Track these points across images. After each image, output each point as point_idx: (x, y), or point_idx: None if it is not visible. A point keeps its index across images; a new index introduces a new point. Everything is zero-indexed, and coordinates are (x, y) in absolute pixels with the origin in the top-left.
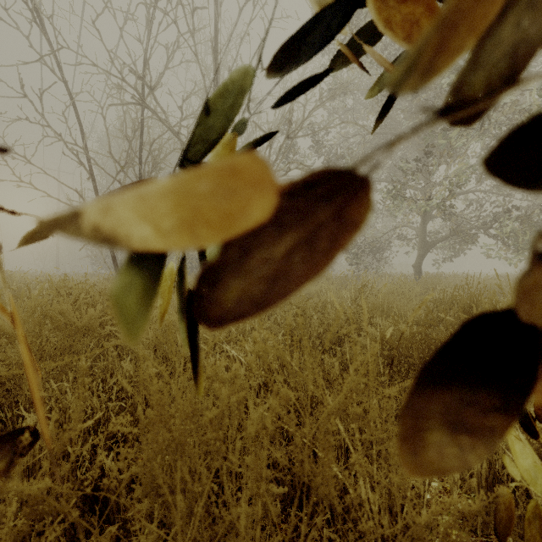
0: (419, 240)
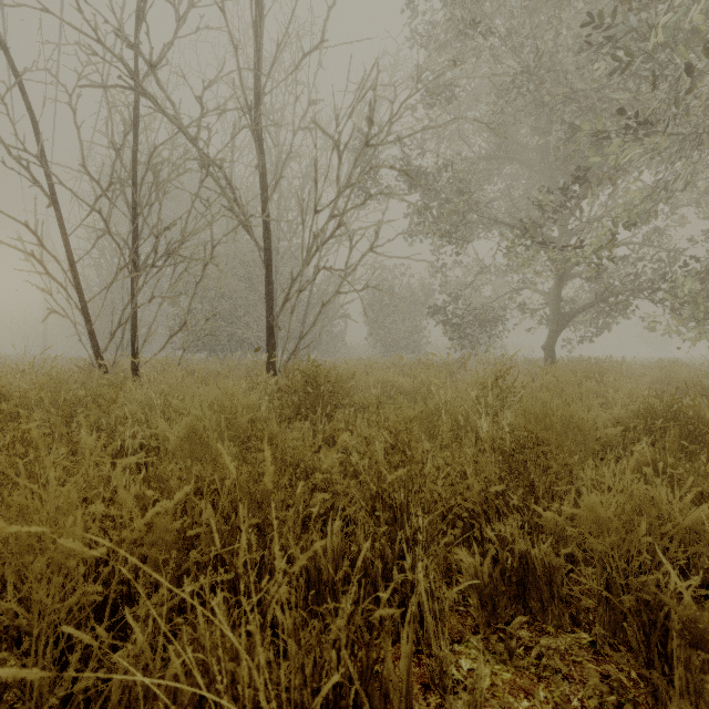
0: (552, 311)
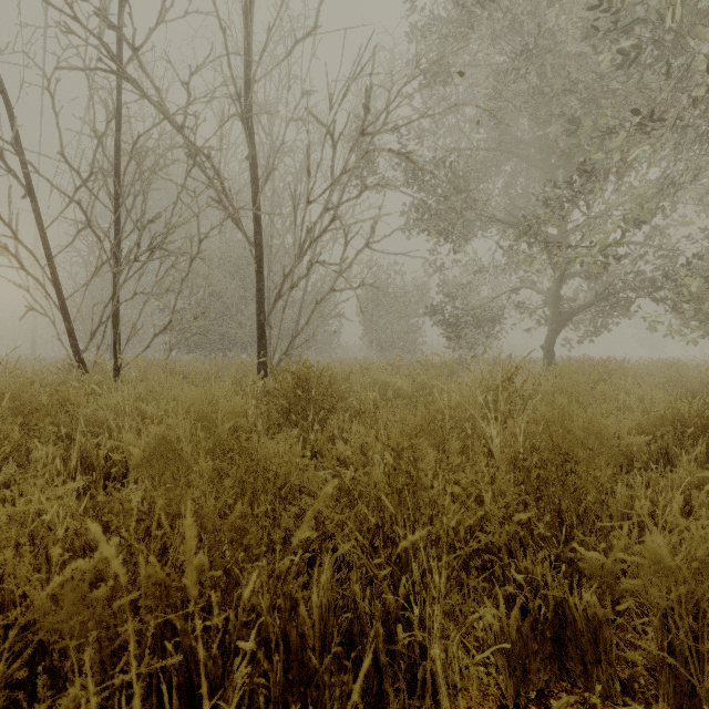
0: (551, 310)
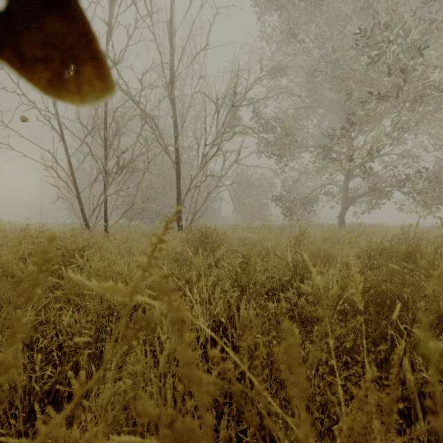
0: (343, 196)
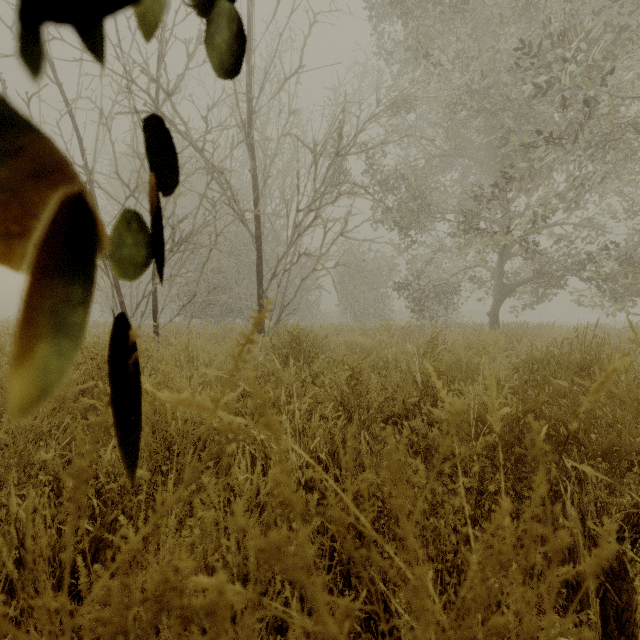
0: (496, 283)
